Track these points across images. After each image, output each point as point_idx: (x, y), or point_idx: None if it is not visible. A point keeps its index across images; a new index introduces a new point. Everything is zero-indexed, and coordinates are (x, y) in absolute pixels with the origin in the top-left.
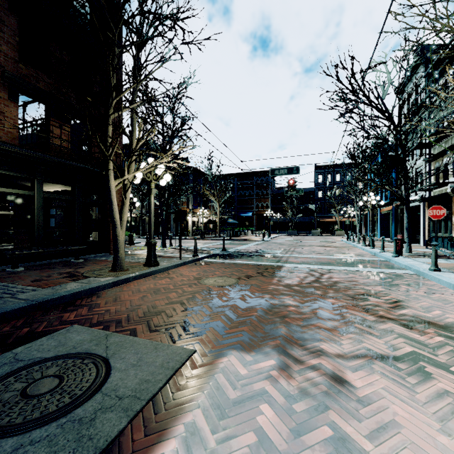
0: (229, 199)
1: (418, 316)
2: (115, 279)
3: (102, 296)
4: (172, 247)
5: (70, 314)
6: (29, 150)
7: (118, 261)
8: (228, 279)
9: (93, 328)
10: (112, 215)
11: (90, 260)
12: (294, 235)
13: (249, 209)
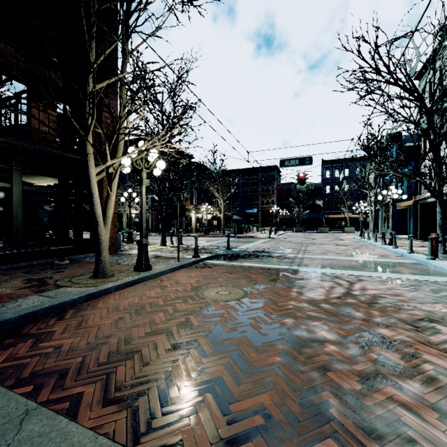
0: (234, 195)
1: None
2: (90, 290)
3: (65, 317)
4: (173, 246)
5: (0, 355)
6: (5, 135)
7: (101, 265)
8: (234, 289)
9: (13, 392)
10: (92, 209)
11: (77, 262)
12: (301, 232)
13: (254, 205)
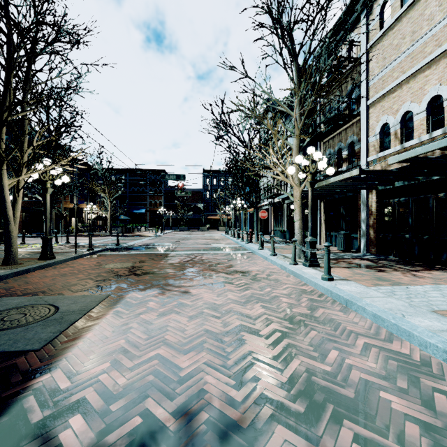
0: (121, 195)
1: (236, 270)
2: (15, 270)
3: (9, 282)
4: (59, 244)
5: None
6: None
7: (12, 255)
8: (126, 263)
9: (24, 296)
10: (5, 212)
11: None
12: (186, 230)
13: (142, 206)
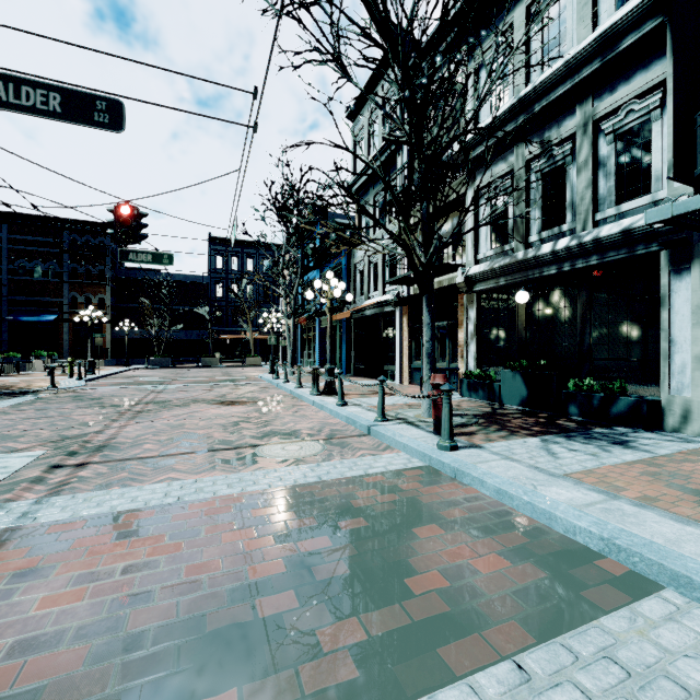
0: None
1: None
2: None
3: None
4: None
5: None
6: None
7: None
8: None
9: None
10: None
11: None
12: (166, 366)
13: (49, 307)
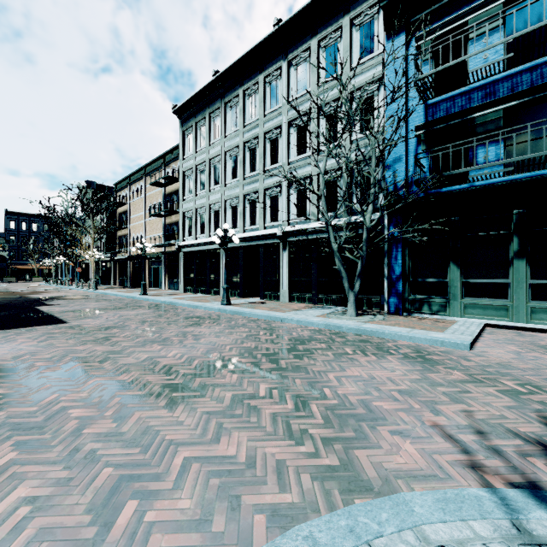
0: None
1: (63, 292)
2: None
3: None
4: None
5: None
6: None
7: None
8: None
9: None
10: None
11: None
12: None
13: None
